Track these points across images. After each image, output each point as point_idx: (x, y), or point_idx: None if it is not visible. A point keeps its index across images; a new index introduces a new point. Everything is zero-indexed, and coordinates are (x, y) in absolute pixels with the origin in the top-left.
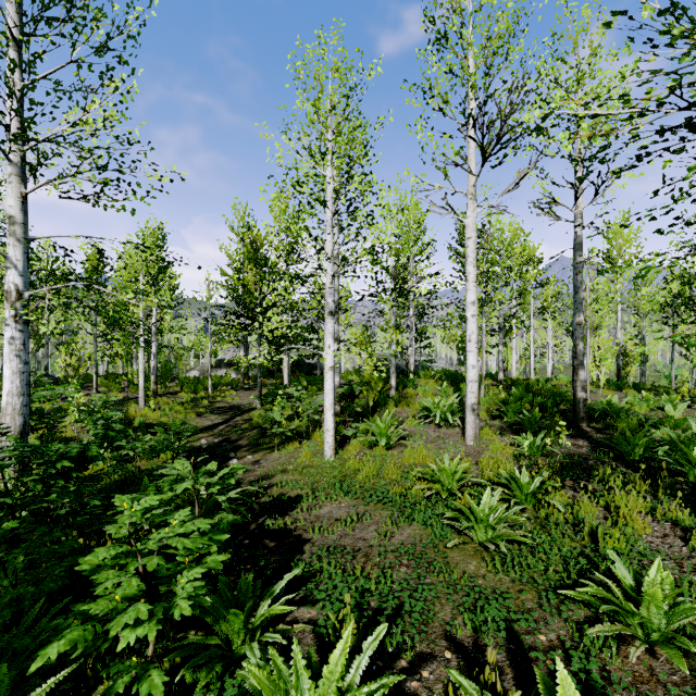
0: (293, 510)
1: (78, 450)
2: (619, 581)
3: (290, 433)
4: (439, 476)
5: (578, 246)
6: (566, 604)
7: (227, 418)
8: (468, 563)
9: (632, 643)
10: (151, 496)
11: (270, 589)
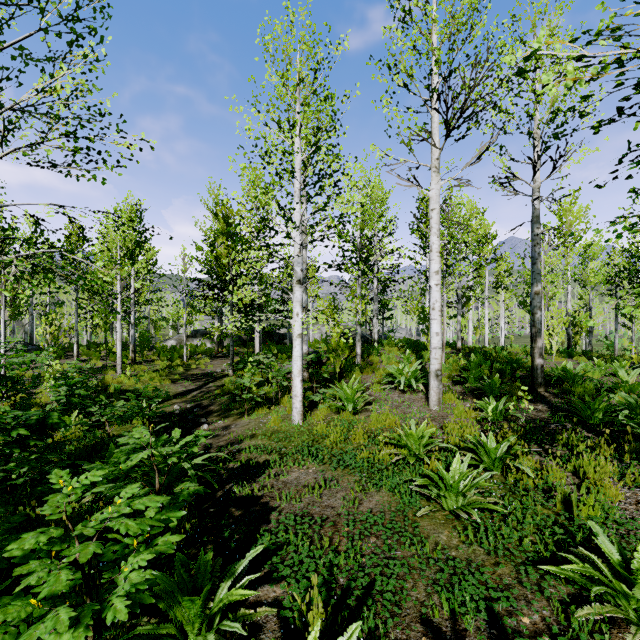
0: (260, 476)
1: (38, 417)
2: (598, 552)
3: (260, 398)
4: (406, 441)
5: (535, 219)
6: (545, 579)
7: (201, 384)
8: (439, 533)
9: (627, 629)
10: (94, 471)
11: (232, 567)
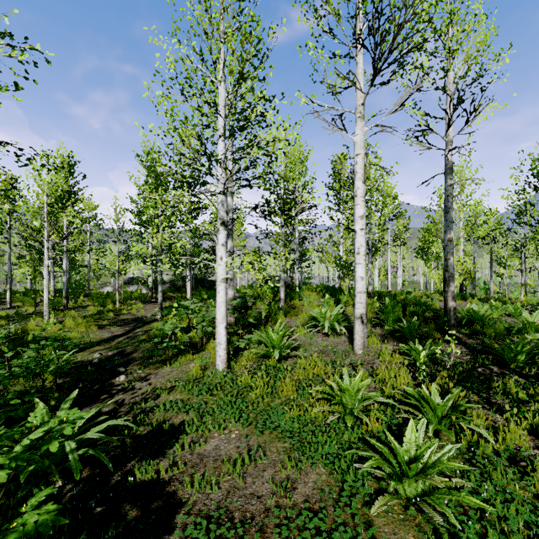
0: (172, 446)
1: None
2: None
3: (186, 344)
4: (340, 396)
5: (449, 170)
6: None
7: (128, 329)
8: None
9: None
10: None
11: None
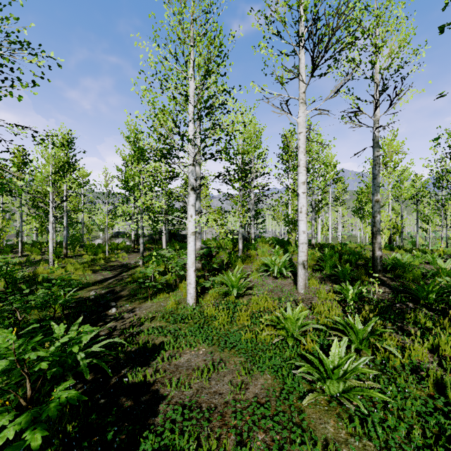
0: (155, 359)
1: None
2: None
3: (163, 285)
4: (284, 323)
5: (376, 144)
6: None
7: (116, 273)
8: (325, 423)
9: None
10: None
11: None
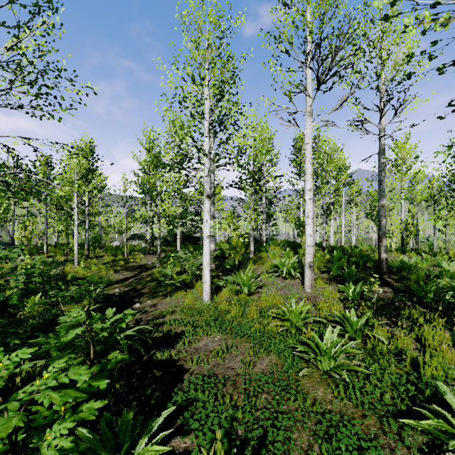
0: (177, 343)
1: (1, 300)
2: (442, 405)
3: (180, 284)
4: (289, 316)
5: (381, 151)
6: (403, 429)
7: (136, 273)
8: (316, 390)
9: None
10: (24, 349)
11: (150, 422)
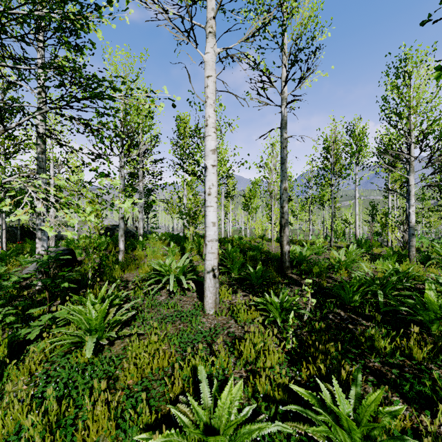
0: None
1: None
2: None
3: None
4: (197, 438)
5: (284, 124)
6: None
7: None
8: None
9: None
10: None
11: None
